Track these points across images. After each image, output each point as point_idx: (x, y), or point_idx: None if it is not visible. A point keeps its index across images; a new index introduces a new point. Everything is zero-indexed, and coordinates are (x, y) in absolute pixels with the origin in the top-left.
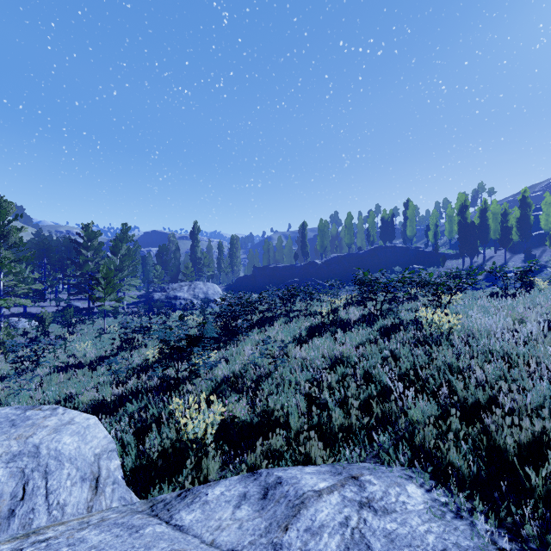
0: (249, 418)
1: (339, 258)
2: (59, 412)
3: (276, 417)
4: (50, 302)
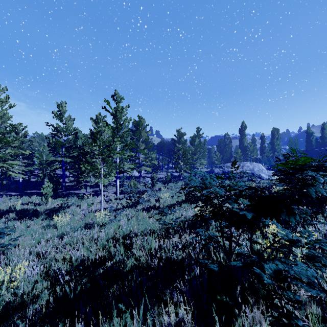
0: None
1: None
2: None
3: None
4: (164, 172)
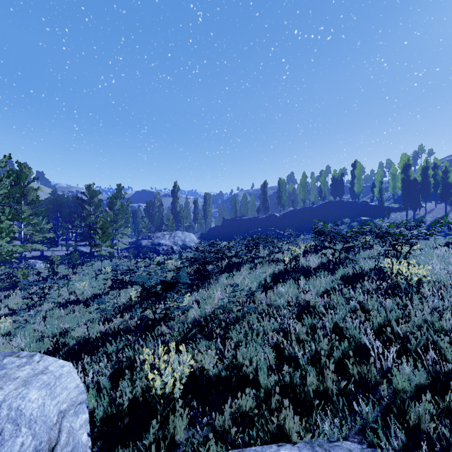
0: (217, 371)
1: (295, 211)
2: (35, 360)
3: (245, 371)
4: (61, 247)
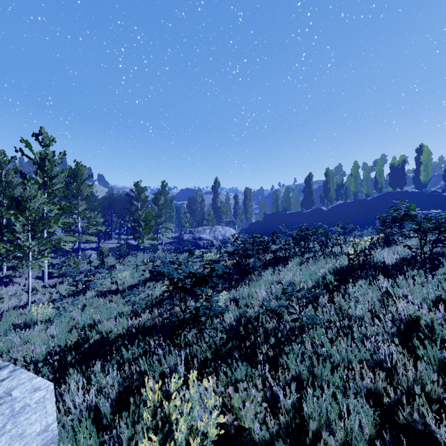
0: (268, 437)
1: (346, 205)
2: None
3: None
4: (114, 240)
